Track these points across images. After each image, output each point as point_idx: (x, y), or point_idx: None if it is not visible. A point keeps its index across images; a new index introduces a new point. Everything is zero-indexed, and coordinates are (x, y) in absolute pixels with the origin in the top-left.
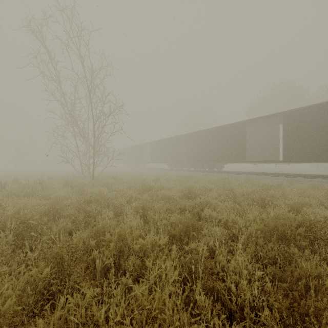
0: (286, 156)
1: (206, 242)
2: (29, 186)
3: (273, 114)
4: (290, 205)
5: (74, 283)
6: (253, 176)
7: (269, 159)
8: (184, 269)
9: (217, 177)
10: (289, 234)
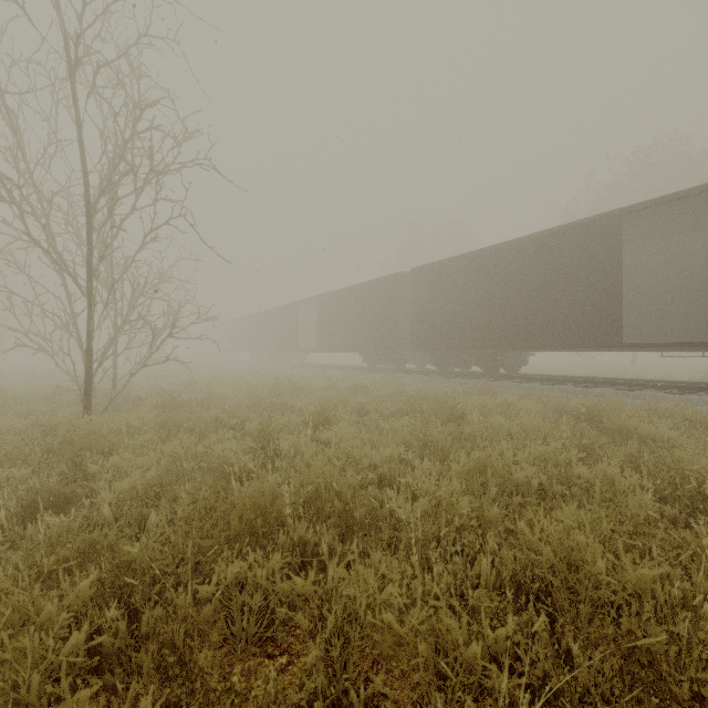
0: None
1: None
2: None
3: None
4: None
5: None
6: (652, 395)
7: (681, 339)
8: None
9: (536, 398)
10: None
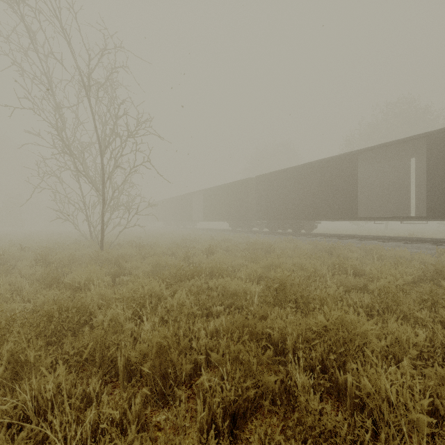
0: (432, 209)
1: None
2: None
3: (409, 137)
4: None
5: None
6: (371, 242)
7: (392, 215)
8: None
9: (312, 243)
10: None
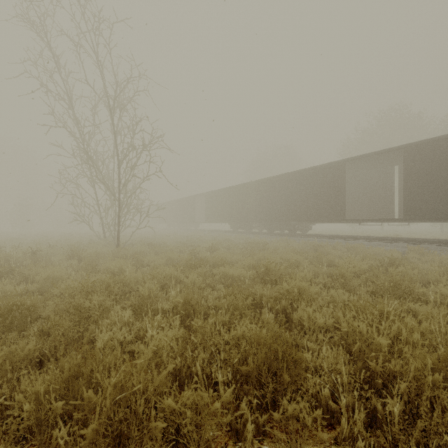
0: (408, 212)
1: (315, 390)
2: (12, 258)
3: (388, 148)
4: None
5: None
6: (356, 242)
7: (378, 217)
8: None
9: (303, 243)
10: None
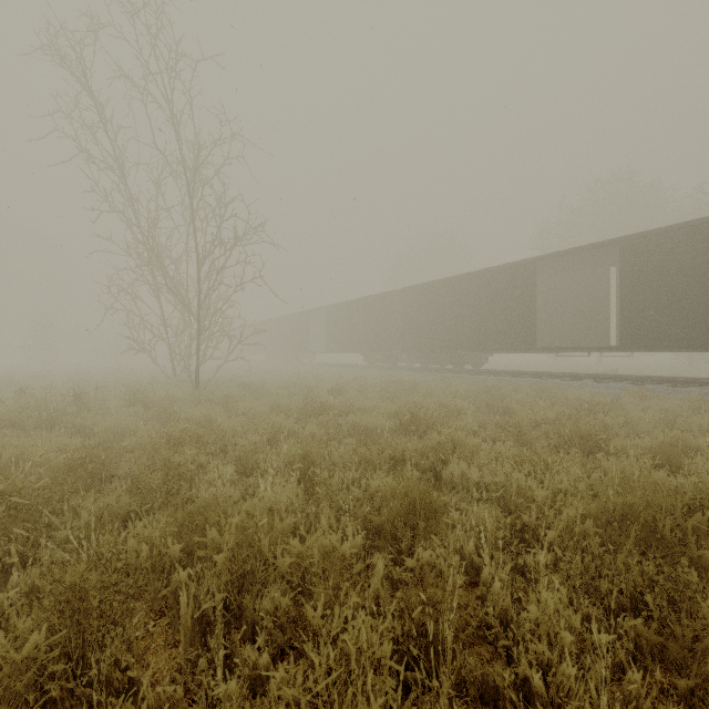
0: (627, 337)
1: (458, 545)
2: (50, 404)
3: (599, 242)
4: (651, 450)
5: (115, 669)
6: (553, 382)
7: (587, 344)
8: (406, 626)
9: (473, 383)
10: (669, 529)
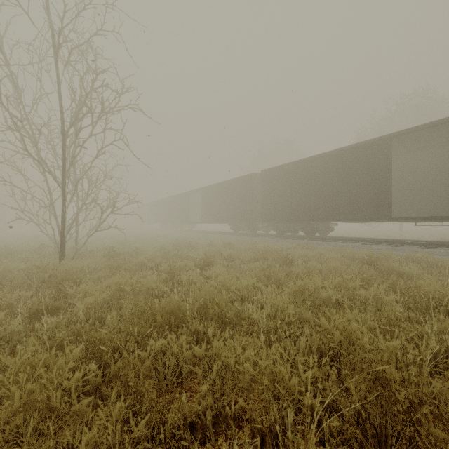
0: None
1: None
2: None
3: None
4: None
5: None
6: (410, 249)
7: (428, 215)
8: None
9: (338, 251)
10: None
